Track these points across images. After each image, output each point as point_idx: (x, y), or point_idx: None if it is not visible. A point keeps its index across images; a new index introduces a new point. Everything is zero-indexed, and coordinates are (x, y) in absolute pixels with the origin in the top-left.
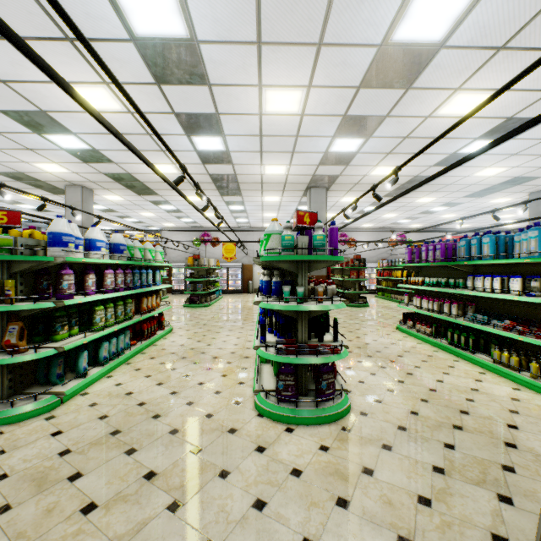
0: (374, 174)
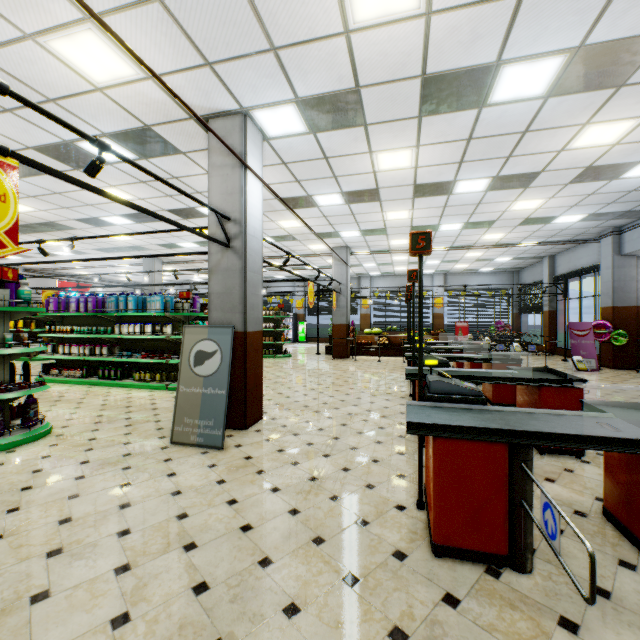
0: None
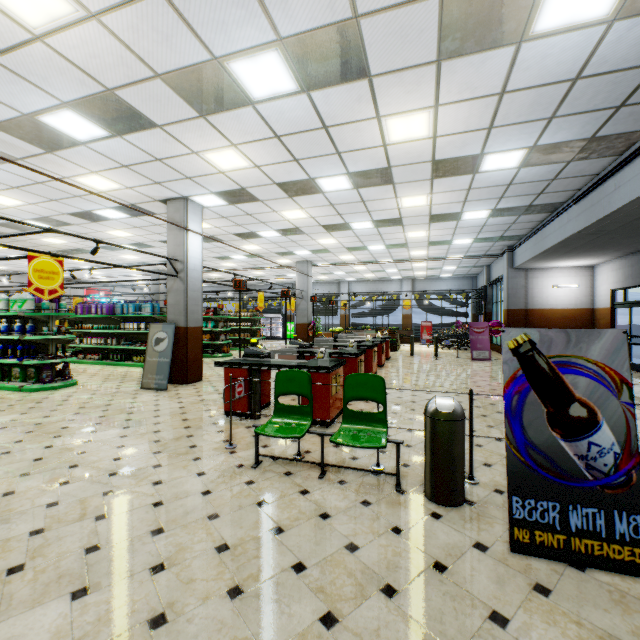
0: (45, 240)
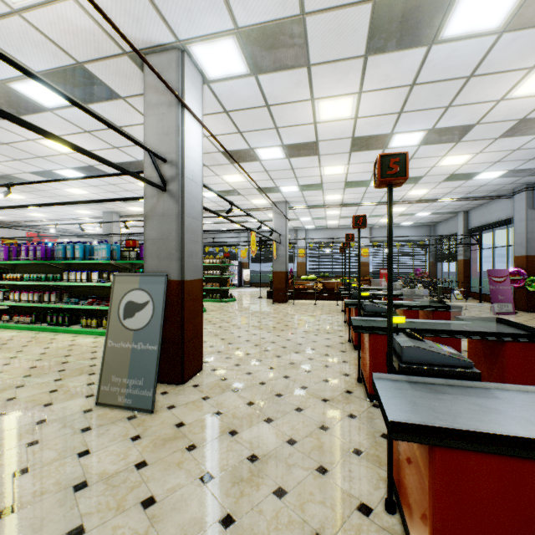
0: None
